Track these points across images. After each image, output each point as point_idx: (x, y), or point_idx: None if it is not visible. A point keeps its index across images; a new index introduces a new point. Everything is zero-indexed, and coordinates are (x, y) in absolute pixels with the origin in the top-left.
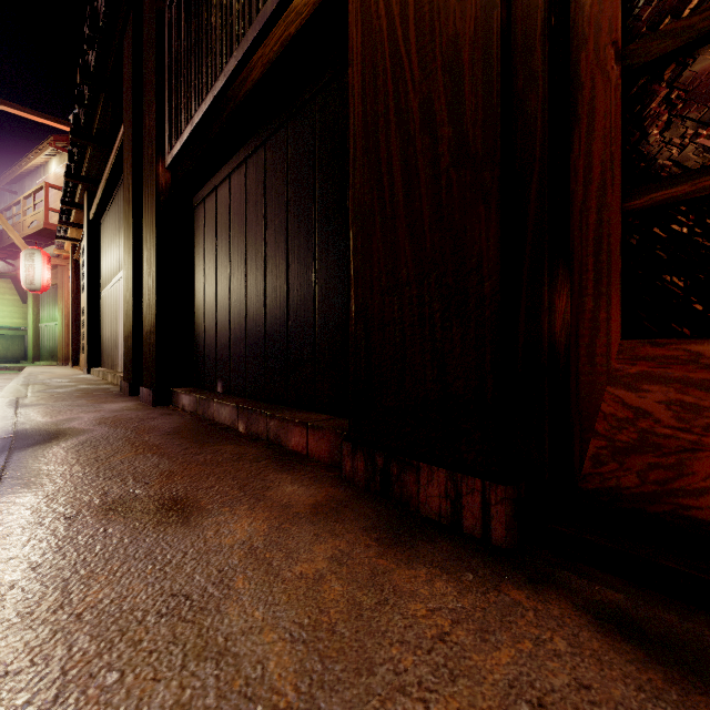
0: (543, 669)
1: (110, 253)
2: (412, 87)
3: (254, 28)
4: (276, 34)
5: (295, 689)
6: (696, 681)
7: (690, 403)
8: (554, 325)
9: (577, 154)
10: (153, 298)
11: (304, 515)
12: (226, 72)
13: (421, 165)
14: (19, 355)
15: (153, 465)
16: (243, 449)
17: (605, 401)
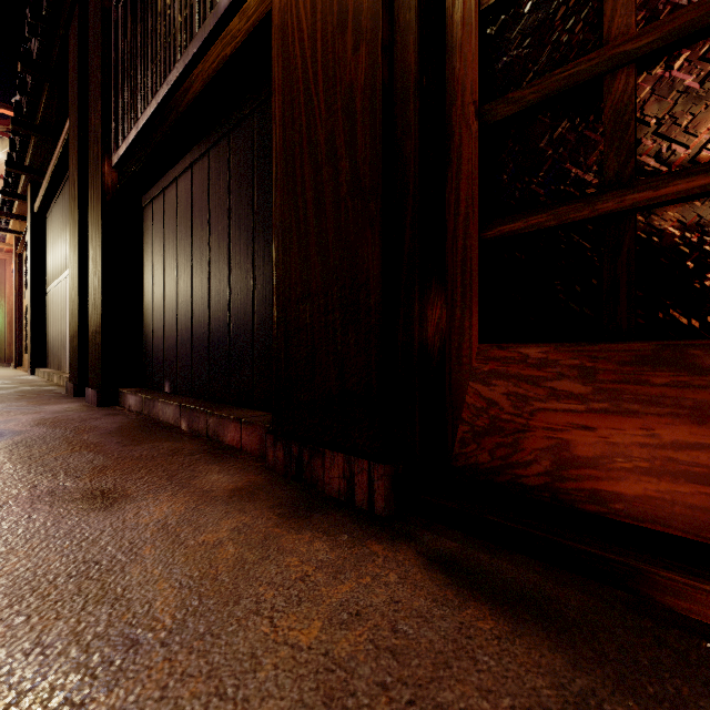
0: (371, 593)
1: (56, 248)
2: (320, 122)
3: (194, 44)
4: (215, 53)
5: (172, 617)
6: (477, 594)
7: (522, 394)
8: (426, 332)
9: (450, 190)
10: (99, 298)
11: (221, 498)
12: (169, 82)
13: (326, 192)
14: None
15: (87, 461)
16: (181, 445)
17: (468, 393)
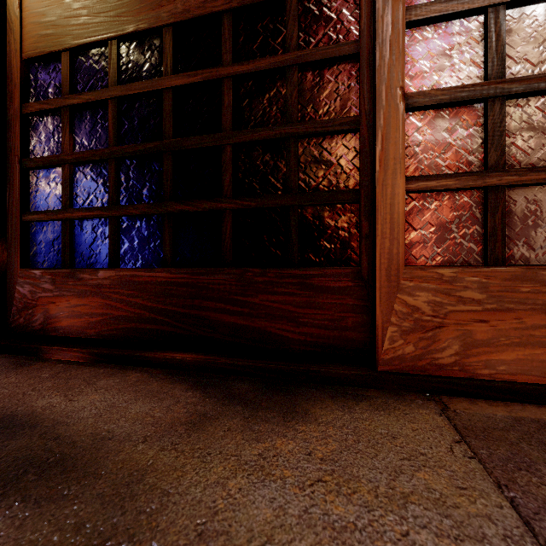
0: None
1: None
2: None
3: None
4: None
5: None
6: None
7: (35, 291)
8: None
9: (9, 194)
10: None
11: None
12: None
13: None
14: None
15: None
16: None
17: (16, 292)
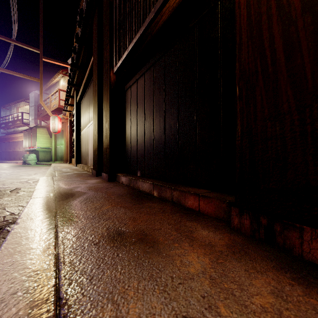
0: None
1: (85, 115)
2: None
3: None
4: None
5: None
6: None
7: None
8: None
9: None
10: (108, 133)
11: (226, 253)
12: (148, 20)
13: (302, 36)
14: (49, 159)
15: (123, 213)
16: (162, 206)
17: None
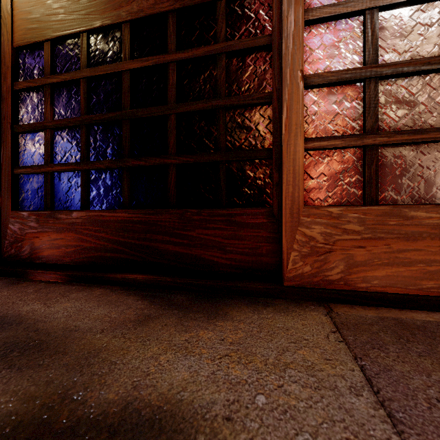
0: None
1: None
2: None
3: None
4: None
5: None
6: None
7: (23, 228)
8: None
9: (3, 152)
10: None
11: None
12: None
13: None
14: None
15: None
16: None
17: (9, 229)
